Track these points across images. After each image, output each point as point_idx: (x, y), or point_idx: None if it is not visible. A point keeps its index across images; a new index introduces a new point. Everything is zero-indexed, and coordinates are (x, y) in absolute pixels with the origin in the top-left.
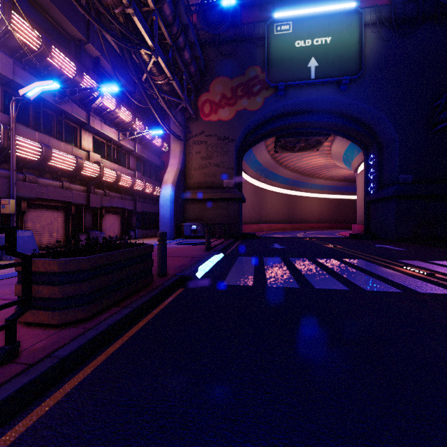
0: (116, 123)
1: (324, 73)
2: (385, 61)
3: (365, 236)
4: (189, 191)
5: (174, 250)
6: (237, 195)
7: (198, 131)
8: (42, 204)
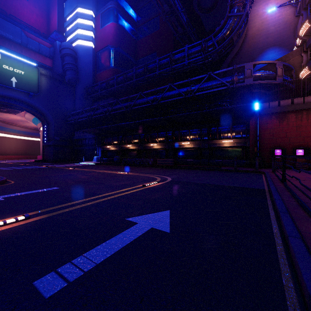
0: None
1: (20, 87)
2: (49, 91)
3: (42, 161)
4: None
5: None
6: None
7: None
8: None
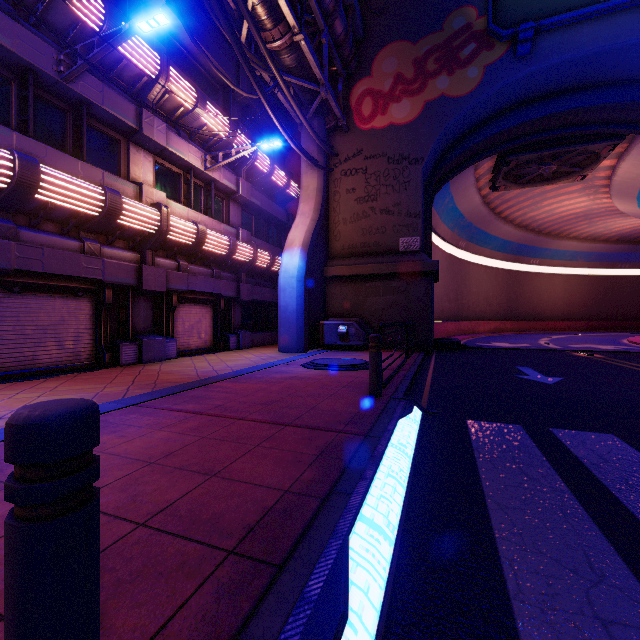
0: (203, 140)
1: None
2: None
3: None
4: (334, 263)
5: (291, 388)
6: (426, 265)
7: (350, 152)
8: (36, 285)
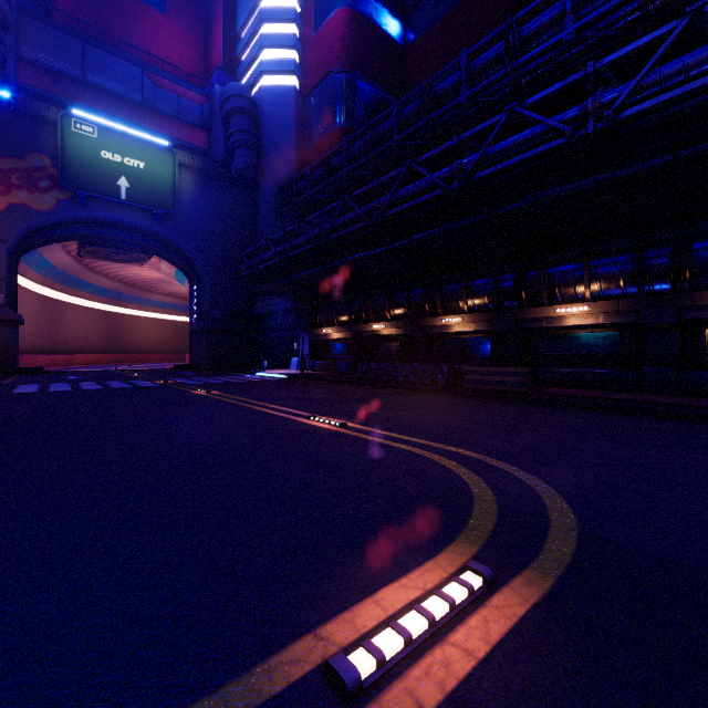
0: None
1: (137, 198)
2: (199, 205)
3: (187, 366)
4: None
5: None
6: (10, 316)
7: None
8: None
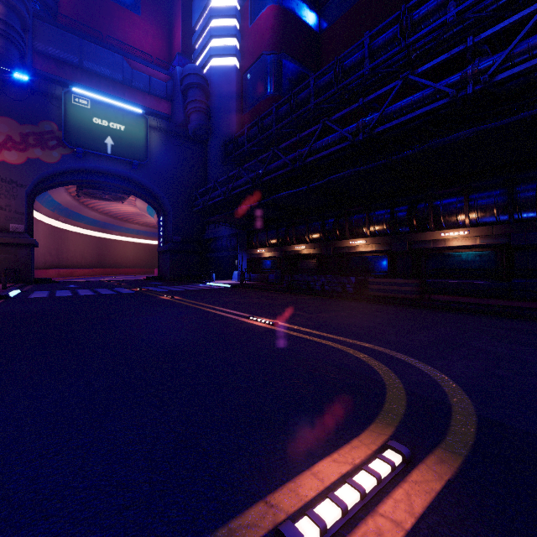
0: None
1: (119, 152)
2: (164, 157)
3: (155, 278)
4: None
5: None
6: (28, 241)
7: None
8: None
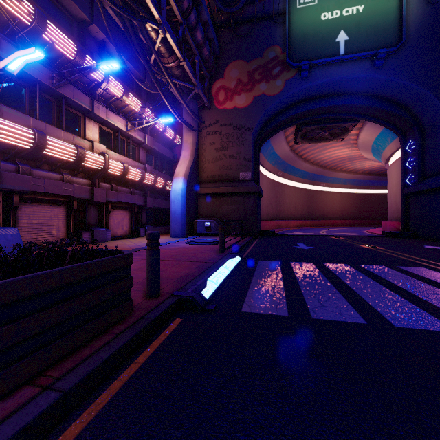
0: (125, 112)
1: (355, 47)
2: (431, 28)
3: (404, 234)
4: (203, 185)
5: (182, 251)
6: (254, 188)
7: (211, 121)
8: (39, 199)
